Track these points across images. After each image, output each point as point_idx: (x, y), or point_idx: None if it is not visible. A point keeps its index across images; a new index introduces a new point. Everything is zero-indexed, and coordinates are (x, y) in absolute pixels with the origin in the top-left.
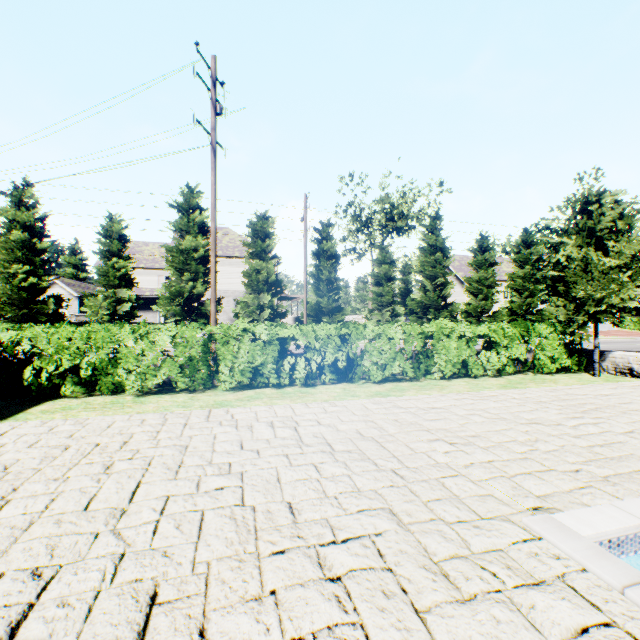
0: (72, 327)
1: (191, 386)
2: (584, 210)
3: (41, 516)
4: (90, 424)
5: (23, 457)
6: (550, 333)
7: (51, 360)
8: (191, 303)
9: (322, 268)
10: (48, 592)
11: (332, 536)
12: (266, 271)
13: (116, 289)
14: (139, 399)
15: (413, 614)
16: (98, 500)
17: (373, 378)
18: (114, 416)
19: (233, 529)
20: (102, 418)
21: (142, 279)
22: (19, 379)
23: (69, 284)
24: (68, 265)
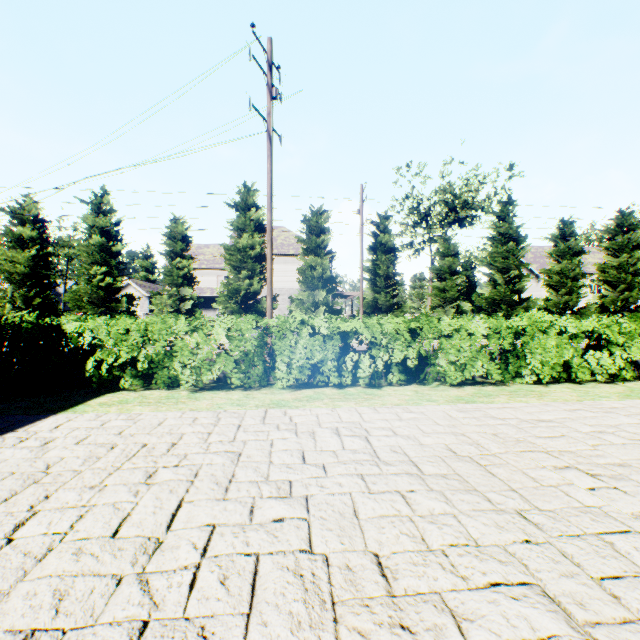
0: (131, 319)
1: (246, 383)
2: None
3: (62, 540)
4: (141, 420)
5: (67, 455)
6: None
7: (111, 352)
8: (247, 301)
9: (379, 263)
10: None
11: (457, 634)
12: (321, 267)
13: (179, 288)
14: (194, 395)
15: None
16: (131, 522)
17: (450, 380)
18: (166, 412)
19: (299, 596)
20: (154, 414)
21: (203, 279)
22: (82, 370)
23: (141, 285)
24: (141, 268)
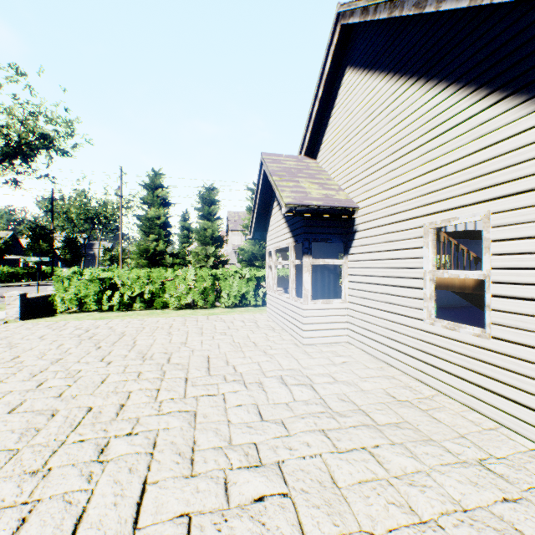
0: None
1: None
2: None
3: None
4: None
5: None
6: None
7: None
8: None
9: None
10: None
11: None
12: None
13: None
14: None
15: None
16: None
17: None
18: None
19: None
20: None
21: None
22: None
23: None
24: (182, 228)
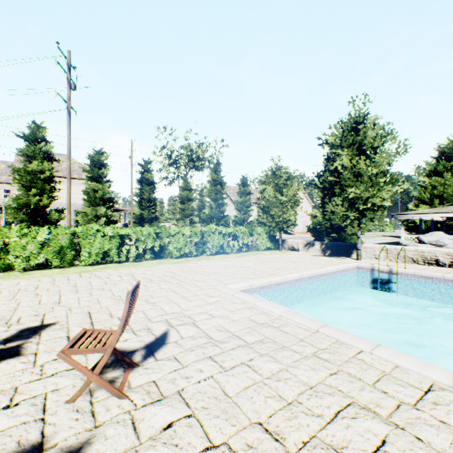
0: None
1: (59, 265)
2: (275, 174)
3: (19, 307)
4: (3, 284)
5: None
6: (262, 231)
7: None
8: (37, 212)
9: (144, 191)
10: (47, 316)
11: (152, 297)
12: (102, 191)
13: None
14: (26, 273)
15: (176, 304)
16: (43, 301)
17: (175, 255)
18: (16, 280)
19: (113, 300)
20: (9, 281)
21: None
22: None
23: None
24: None
